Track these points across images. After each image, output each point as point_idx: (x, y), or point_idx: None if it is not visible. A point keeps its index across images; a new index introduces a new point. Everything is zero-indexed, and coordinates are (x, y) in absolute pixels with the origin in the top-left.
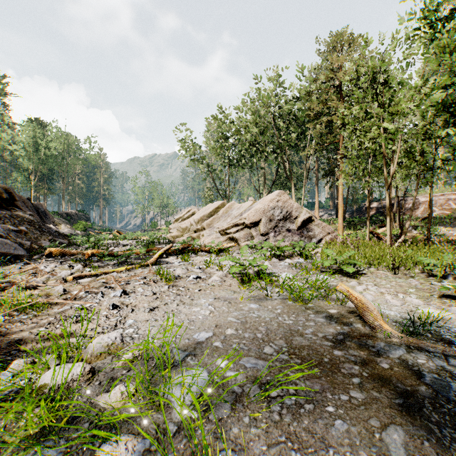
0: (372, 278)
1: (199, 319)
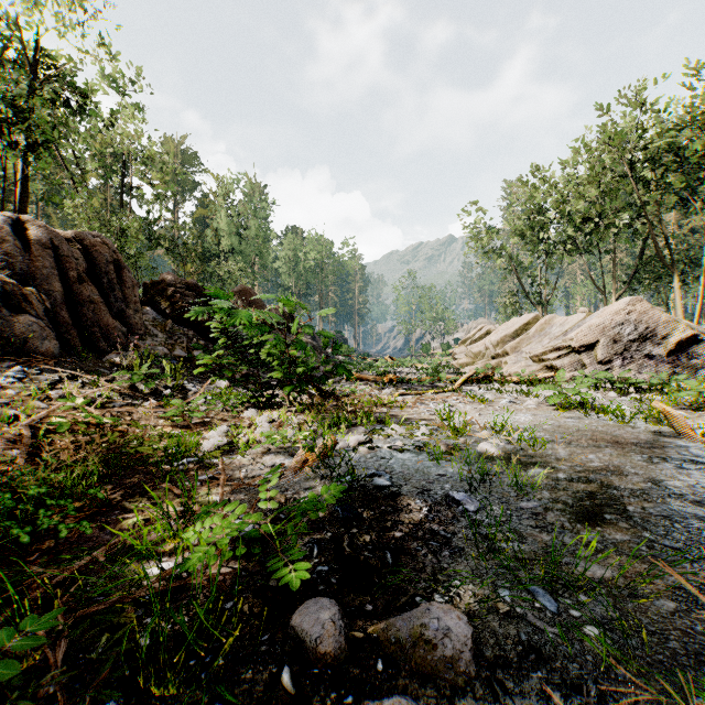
0: None
1: (520, 421)
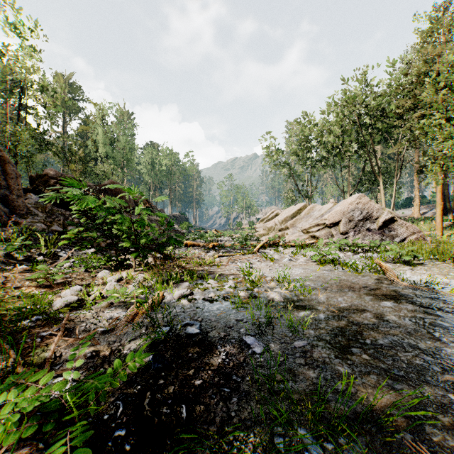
0: (428, 267)
1: (295, 274)
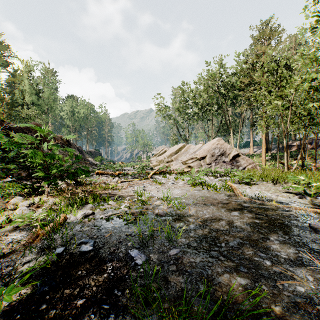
0: (259, 186)
1: (175, 193)
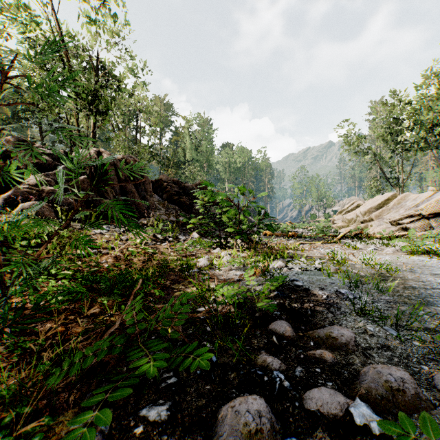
0: None
1: (381, 260)
